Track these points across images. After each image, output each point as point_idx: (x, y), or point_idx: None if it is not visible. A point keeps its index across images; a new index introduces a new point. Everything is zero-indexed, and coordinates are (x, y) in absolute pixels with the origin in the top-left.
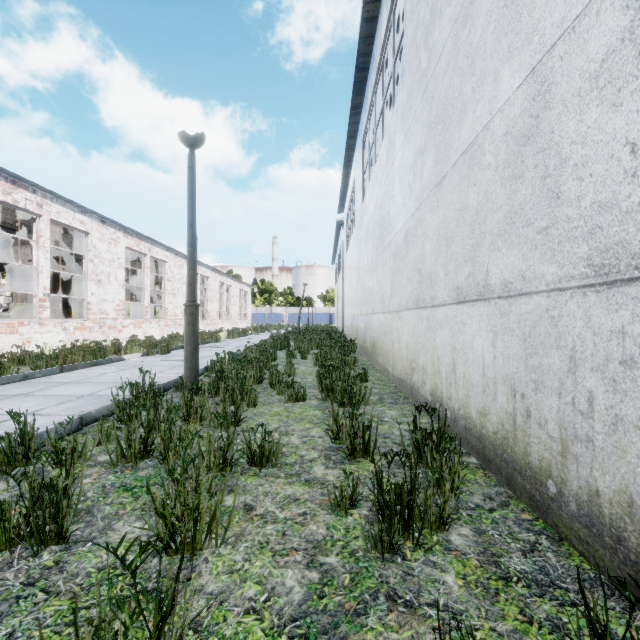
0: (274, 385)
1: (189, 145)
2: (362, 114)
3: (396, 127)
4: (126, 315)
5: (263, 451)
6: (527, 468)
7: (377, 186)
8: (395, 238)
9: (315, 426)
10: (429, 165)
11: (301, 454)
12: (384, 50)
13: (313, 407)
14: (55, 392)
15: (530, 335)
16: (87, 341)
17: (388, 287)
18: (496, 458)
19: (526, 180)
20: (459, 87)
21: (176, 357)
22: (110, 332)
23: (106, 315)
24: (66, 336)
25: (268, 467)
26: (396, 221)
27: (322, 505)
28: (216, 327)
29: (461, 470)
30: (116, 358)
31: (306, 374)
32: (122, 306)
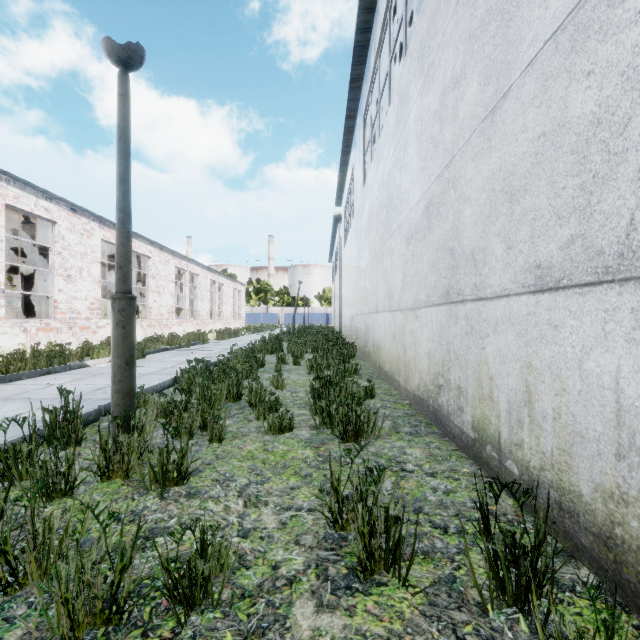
0: (253, 405)
1: (118, 62)
2: (363, 88)
3: (411, 74)
4: (104, 314)
5: (194, 577)
6: None
7: (382, 161)
8: (409, 216)
9: (303, 483)
10: (471, 94)
11: (274, 560)
12: None
13: (303, 442)
14: None
15: None
16: (53, 344)
17: (398, 279)
18: None
19: None
20: None
21: (150, 362)
22: (82, 333)
23: (77, 314)
24: (26, 338)
25: (205, 606)
26: (411, 194)
27: None
28: (207, 327)
29: None
30: (76, 364)
31: (297, 386)
32: (97, 304)
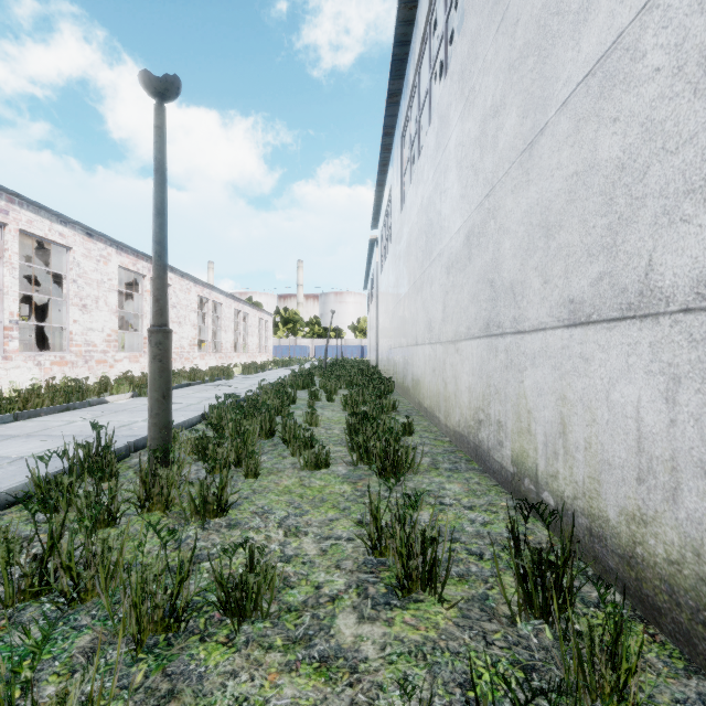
0: (287, 441)
1: (155, 93)
2: (401, 103)
3: (451, 96)
4: (121, 347)
5: (246, 590)
6: None
7: (422, 184)
8: (449, 244)
9: (342, 515)
10: (510, 125)
11: (317, 581)
12: (432, 8)
13: (340, 477)
14: None
15: None
16: (68, 378)
17: (438, 310)
18: (678, 611)
19: None
20: None
21: (173, 399)
22: (99, 367)
23: (93, 347)
24: (40, 373)
25: (255, 618)
26: (451, 221)
27: None
28: (231, 361)
29: (626, 648)
30: (96, 400)
31: (332, 423)
32: (114, 336)
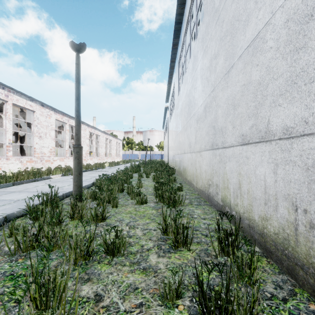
0: (129, 193)
1: (76, 50)
2: (178, 48)
3: (198, 48)
4: (56, 154)
5: (115, 245)
6: (310, 266)
7: (187, 84)
8: (198, 110)
9: (152, 221)
10: (221, 63)
11: (142, 244)
12: (191, 9)
13: (151, 207)
14: (3, 198)
15: (314, 165)
16: (33, 168)
17: (193, 138)
18: (277, 252)
19: (309, 48)
20: (244, 6)
21: None
22: (46, 163)
23: (44, 154)
24: (22, 165)
25: (118, 256)
26: (198, 101)
27: (154, 298)
28: (104, 161)
29: None
30: (46, 177)
31: (148, 186)
32: (53, 150)
